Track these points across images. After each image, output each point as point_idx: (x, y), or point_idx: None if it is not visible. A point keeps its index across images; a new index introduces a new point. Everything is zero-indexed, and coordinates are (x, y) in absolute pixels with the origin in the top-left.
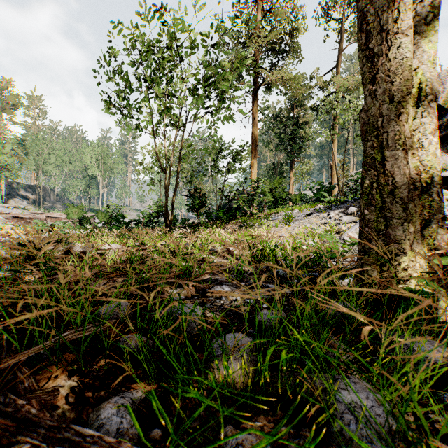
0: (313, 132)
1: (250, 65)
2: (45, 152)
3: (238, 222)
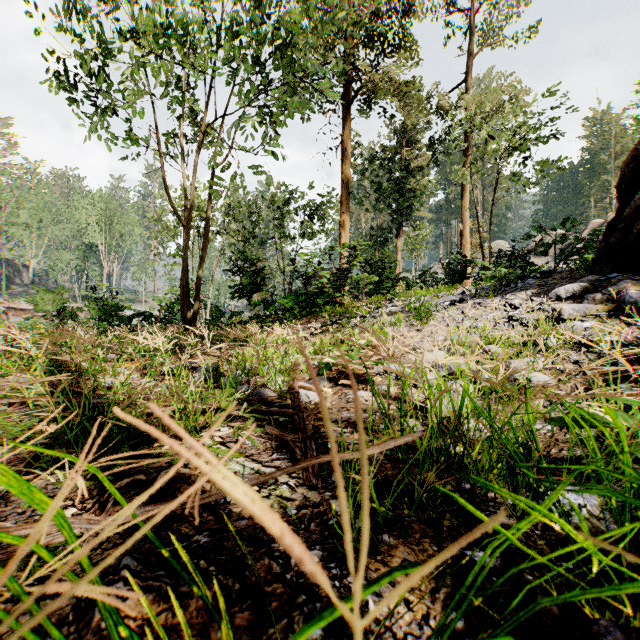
0: (432, 182)
1: (338, 61)
2: (12, 205)
3: (320, 318)
